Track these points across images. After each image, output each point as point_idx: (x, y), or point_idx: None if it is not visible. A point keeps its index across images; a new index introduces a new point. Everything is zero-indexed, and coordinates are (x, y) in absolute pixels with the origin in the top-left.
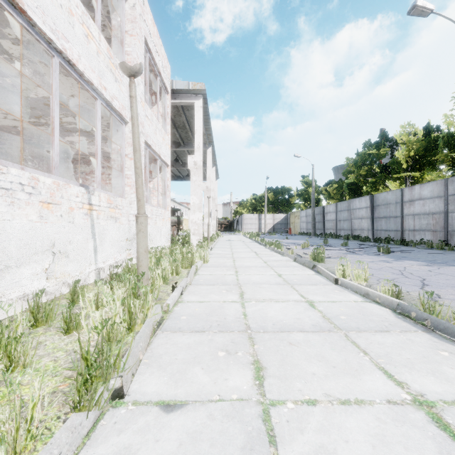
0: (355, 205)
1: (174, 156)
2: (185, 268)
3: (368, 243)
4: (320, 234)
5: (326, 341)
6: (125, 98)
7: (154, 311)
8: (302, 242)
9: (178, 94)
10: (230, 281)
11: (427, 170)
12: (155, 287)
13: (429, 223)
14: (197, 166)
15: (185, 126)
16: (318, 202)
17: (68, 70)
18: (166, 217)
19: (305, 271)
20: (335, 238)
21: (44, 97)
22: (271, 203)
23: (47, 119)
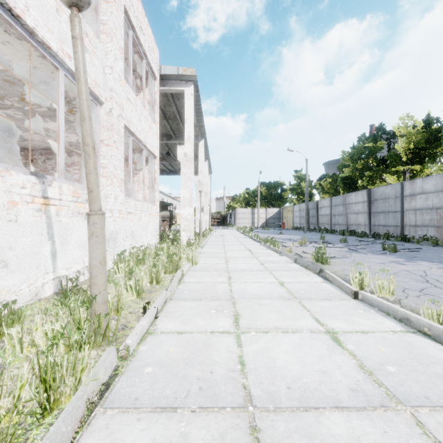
0: (351, 200)
1: (166, 150)
2: (169, 273)
3: (367, 239)
4: (314, 229)
5: (390, 441)
6: (99, 74)
7: (92, 373)
8: (297, 237)
9: (167, 81)
10: (222, 294)
11: (428, 164)
12: (123, 306)
13: (433, 218)
14: (188, 157)
15: (176, 117)
16: (311, 196)
17: (11, 23)
18: (154, 212)
19: (310, 276)
20: (330, 233)
21: (0, 70)
22: (264, 198)
23: (12, 100)
